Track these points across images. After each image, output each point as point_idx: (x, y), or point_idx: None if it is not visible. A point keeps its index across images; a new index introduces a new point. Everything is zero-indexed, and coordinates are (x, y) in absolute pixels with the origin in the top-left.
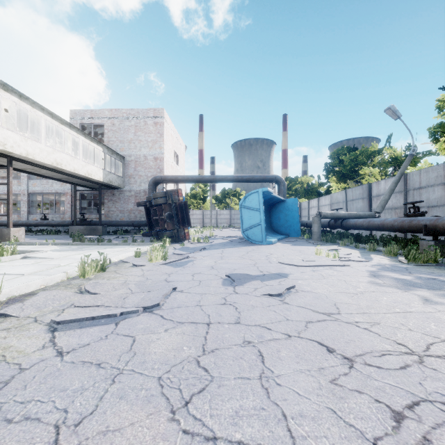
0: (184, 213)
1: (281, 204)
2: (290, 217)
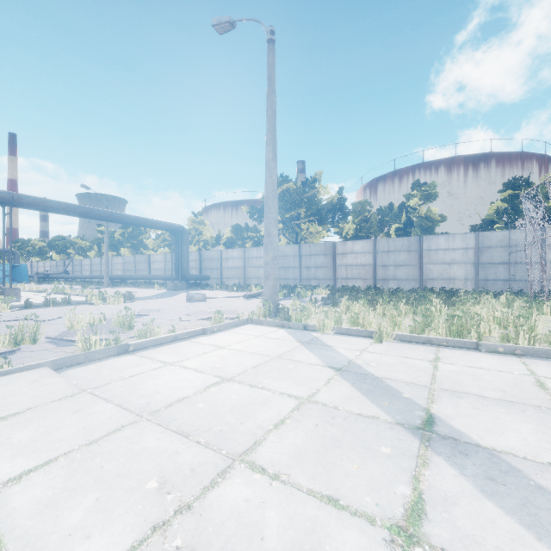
0: None
1: (18, 267)
2: (23, 274)
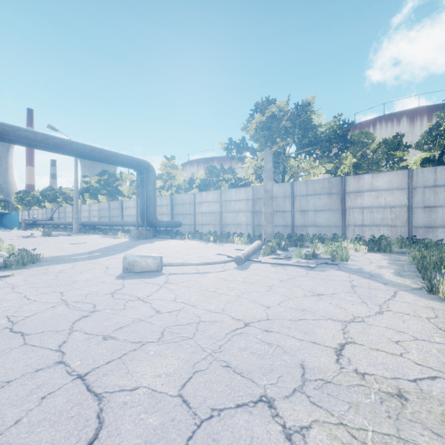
0: None
1: (9, 214)
2: (14, 220)
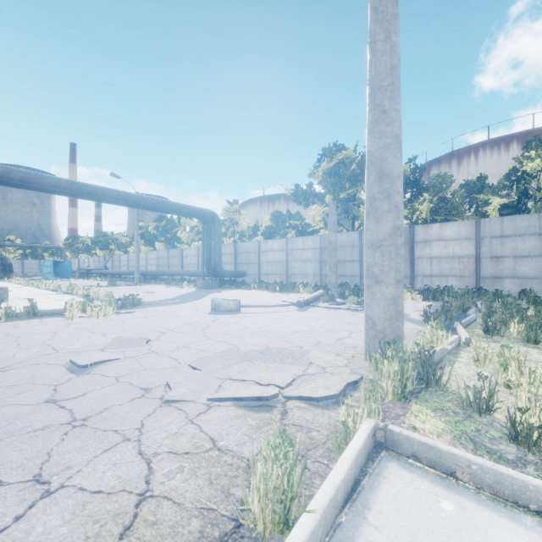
0: (11, 268)
1: (62, 263)
2: (67, 269)
